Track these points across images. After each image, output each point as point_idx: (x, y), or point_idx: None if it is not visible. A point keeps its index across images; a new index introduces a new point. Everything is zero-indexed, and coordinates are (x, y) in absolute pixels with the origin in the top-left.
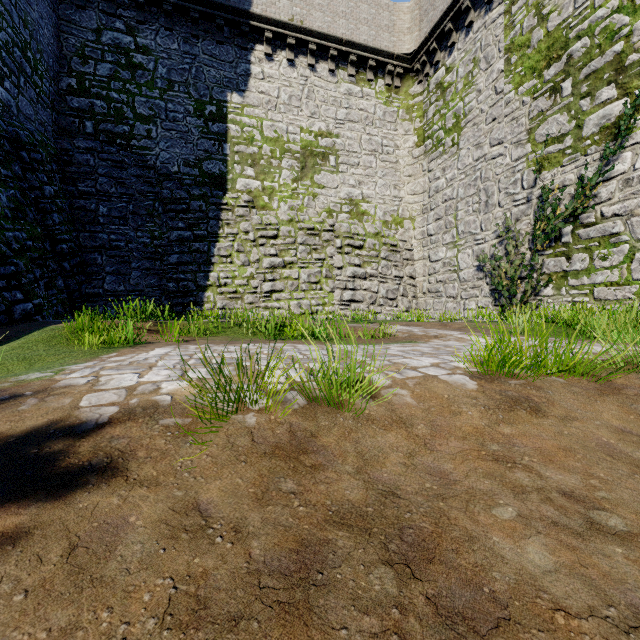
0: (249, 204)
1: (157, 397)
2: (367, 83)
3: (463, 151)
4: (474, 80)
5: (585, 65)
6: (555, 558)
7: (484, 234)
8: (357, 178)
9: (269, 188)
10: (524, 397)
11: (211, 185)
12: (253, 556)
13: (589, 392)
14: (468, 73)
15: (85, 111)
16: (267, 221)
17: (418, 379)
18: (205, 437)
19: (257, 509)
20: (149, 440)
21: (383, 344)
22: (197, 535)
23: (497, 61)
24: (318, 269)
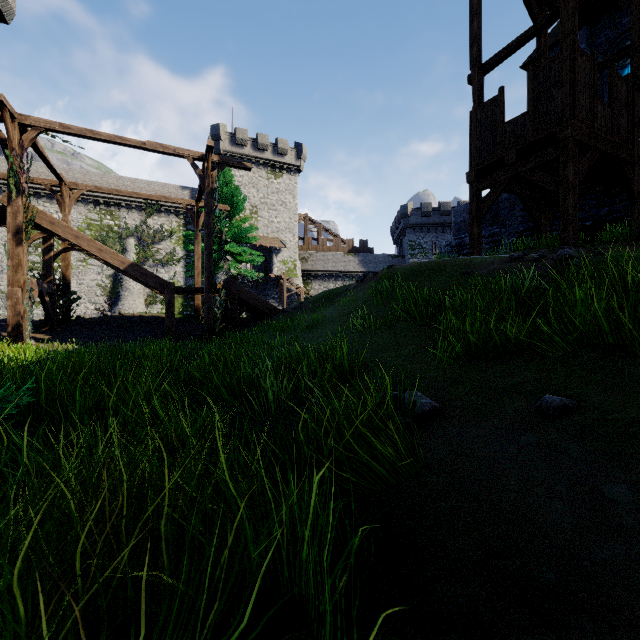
0: None
1: None
2: None
3: None
4: None
5: None
6: None
7: (1, 282)
8: None
9: None
10: None
11: None
12: None
13: None
14: None
15: None
16: None
17: None
18: None
19: None
20: None
21: None
22: None
23: None
24: None
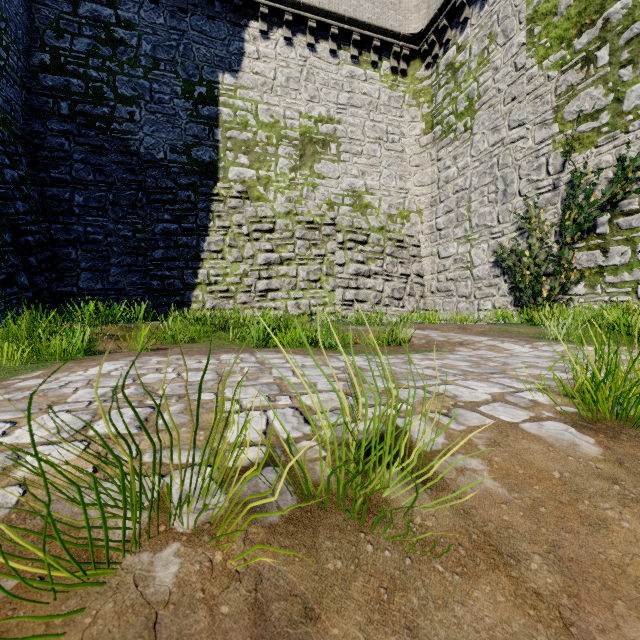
0: (243, 195)
1: None
2: (371, 65)
3: (477, 136)
4: (490, 57)
5: (626, 28)
6: None
7: (502, 227)
8: (360, 168)
9: (265, 178)
10: None
11: (201, 174)
12: None
13: None
14: (483, 50)
15: (60, 90)
16: (262, 213)
17: (489, 432)
18: None
19: None
20: None
21: (400, 354)
22: None
23: (517, 34)
24: (318, 266)
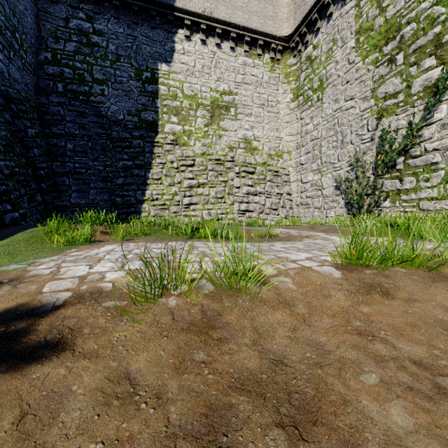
0: (174, 142)
1: (102, 284)
2: (257, 57)
3: (325, 104)
4: (333, 54)
5: (413, 43)
6: (414, 420)
7: (340, 163)
8: (250, 124)
9: (188, 131)
10: (377, 283)
11: (147, 129)
12: (171, 420)
13: (425, 279)
14: (329, 49)
15: (57, 76)
16: (186, 154)
17: (297, 269)
18: (136, 316)
19: (175, 377)
20: (93, 319)
21: (269, 242)
22: (126, 401)
23: (350, 40)
24: (222, 188)
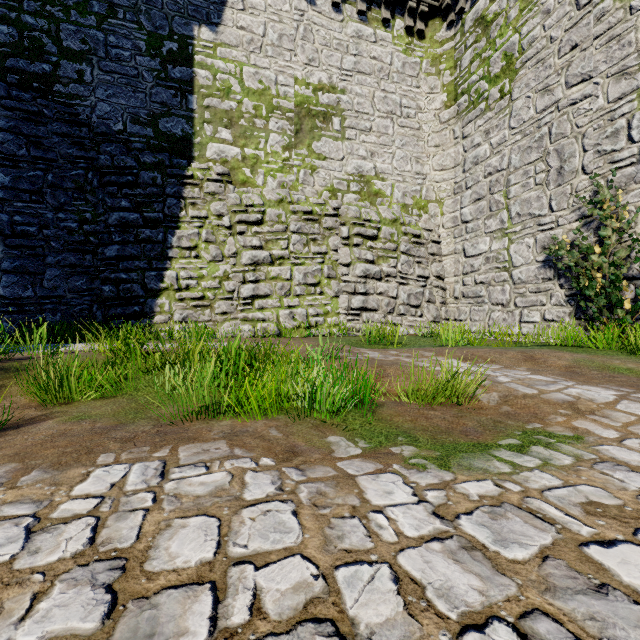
0: (224, 178)
1: None
2: (382, 24)
3: (519, 102)
4: None
5: None
6: None
7: (556, 215)
8: (369, 147)
9: (252, 157)
10: None
11: (171, 151)
12: None
13: None
14: None
15: None
16: (248, 201)
17: None
18: None
19: None
20: None
21: (491, 460)
22: None
23: None
24: (318, 266)
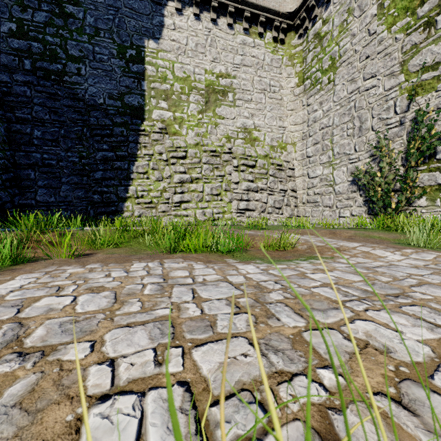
0: (163, 131)
1: None
2: (258, 35)
3: (338, 86)
4: (348, 26)
5: None
6: None
7: (358, 154)
8: (250, 111)
9: (179, 118)
10: None
11: (131, 115)
12: None
13: None
14: (343, 21)
15: (24, 51)
16: (177, 144)
17: None
18: None
19: None
20: None
21: (290, 262)
22: None
23: (370, 7)
24: (219, 184)
